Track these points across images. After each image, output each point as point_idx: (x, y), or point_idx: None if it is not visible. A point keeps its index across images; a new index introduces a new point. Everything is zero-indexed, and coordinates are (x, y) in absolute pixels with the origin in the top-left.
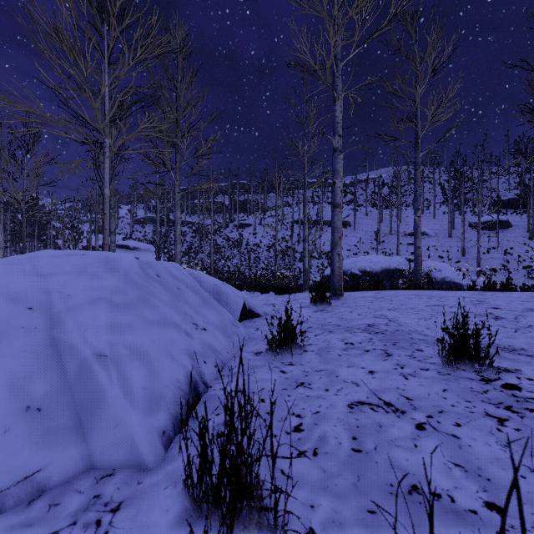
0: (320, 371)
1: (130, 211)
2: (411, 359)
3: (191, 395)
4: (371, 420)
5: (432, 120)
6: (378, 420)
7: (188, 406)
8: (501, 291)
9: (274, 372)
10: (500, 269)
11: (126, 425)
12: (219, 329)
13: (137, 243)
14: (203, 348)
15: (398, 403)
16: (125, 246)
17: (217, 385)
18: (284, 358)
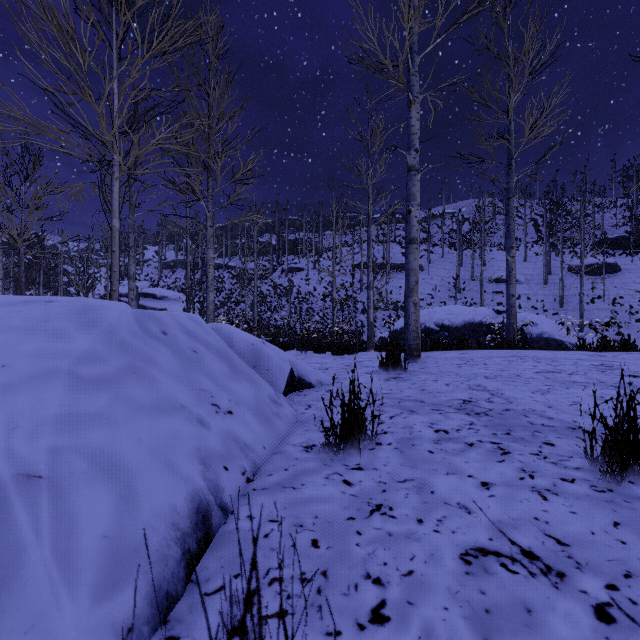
0: (405, 482)
1: (158, 253)
2: (541, 460)
3: (195, 535)
4: (509, 593)
5: (530, 135)
6: (521, 596)
7: (188, 560)
8: (622, 351)
9: (334, 483)
10: (614, 322)
11: (48, 627)
12: (253, 411)
13: (165, 291)
14: (224, 444)
15: (546, 552)
16: (151, 295)
17: (242, 510)
18: (348, 456)
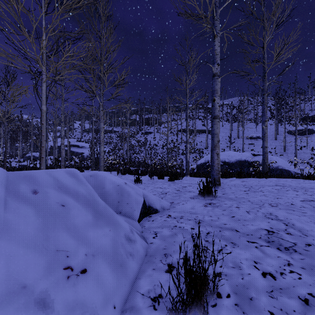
0: None
1: (80, 124)
2: None
3: None
4: None
5: (276, 59)
6: None
7: None
8: None
9: None
10: None
11: None
12: (109, 259)
13: (84, 143)
14: None
15: None
16: (76, 145)
17: None
18: None
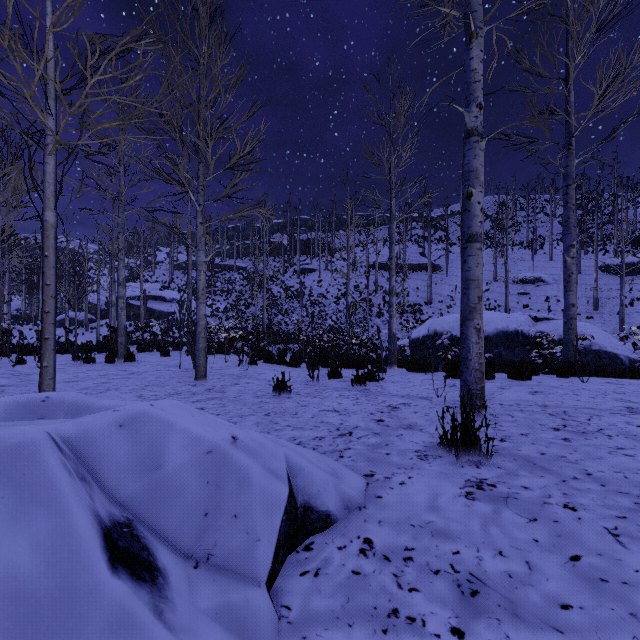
0: None
1: (169, 254)
2: None
3: None
4: None
5: (599, 105)
6: None
7: None
8: None
9: None
10: None
11: None
12: None
13: (175, 293)
14: None
15: None
16: (160, 297)
17: None
18: None
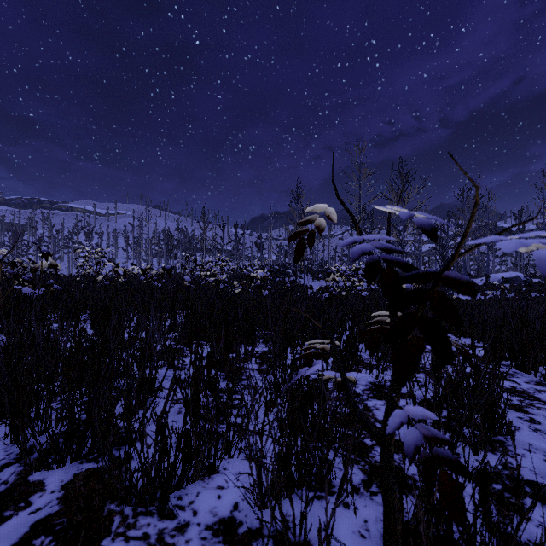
0: None
1: None
2: None
3: None
4: None
5: None
6: None
7: None
8: None
9: None
10: None
11: None
12: None
13: None
14: None
15: None
16: None
17: None
18: None
